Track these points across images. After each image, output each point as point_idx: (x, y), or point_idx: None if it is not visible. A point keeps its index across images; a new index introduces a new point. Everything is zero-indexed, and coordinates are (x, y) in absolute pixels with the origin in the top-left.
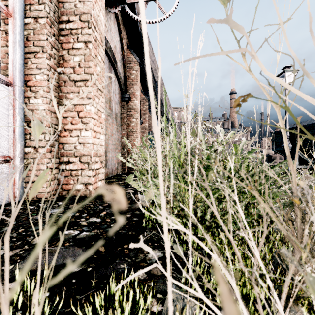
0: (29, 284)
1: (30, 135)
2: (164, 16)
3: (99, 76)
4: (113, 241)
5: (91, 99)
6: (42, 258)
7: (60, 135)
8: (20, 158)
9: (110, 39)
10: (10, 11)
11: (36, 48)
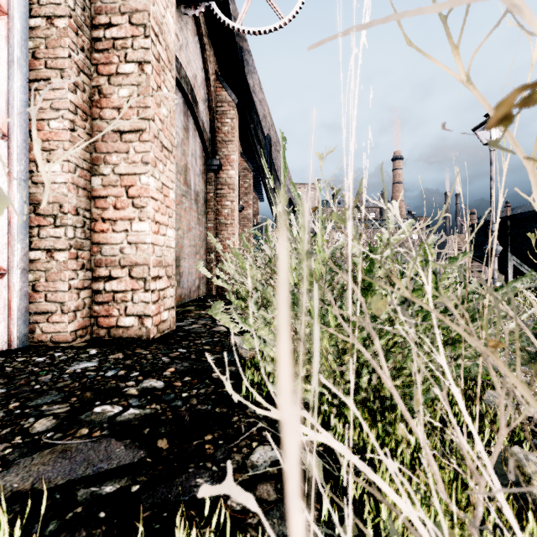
0: (12, 523)
1: (39, 228)
2: (280, 23)
3: (164, 124)
4: (186, 427)
5: (150, 165)
6: (44, 464)
7: (94, 228)
8: (22, 270)
9: (187, 62)
10: (2, 4)
11: (50, 72)
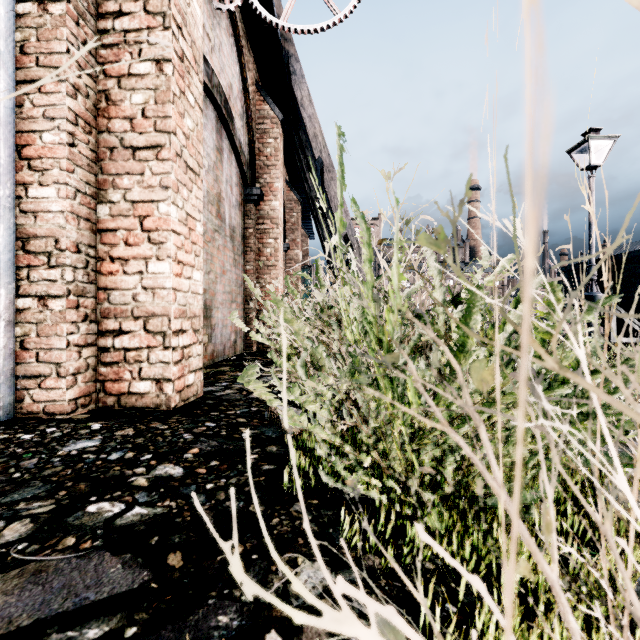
0: None
1: (29, 269)
2: (335, 19)
3: (189, 139)
4: (208, 534)
5: (171, 189)
6: (7, 594)
7: (100, 269)
8: (7, 322)
9: (220, 68)
10: None
11: (43, 71)
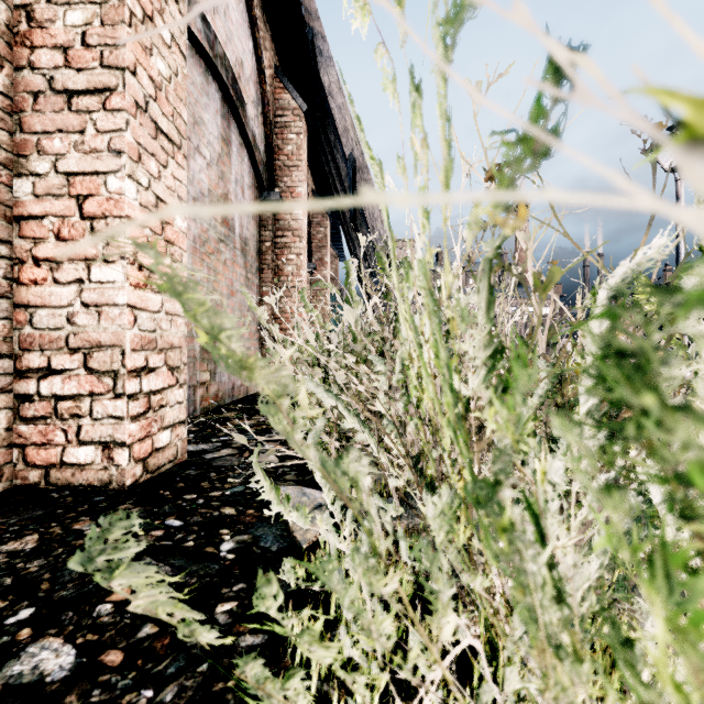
0: None
1: None
2: None
3: (161, 90)
4: None
5: (126, 155)
6: None
7: (18, 277)
8: None
9: (226, 37)
10: None
11: None
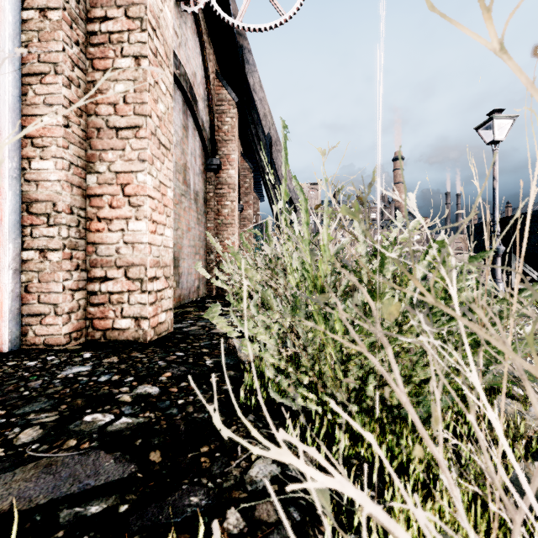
0: None
1: (32, 227)
2: (281, 19)
3: (162, 121)
4: (181, 438)
5: (147, 162)
6: (26, 481)
7: (89, 227)
8: (14, 270)
9: (186, 60)
10: None
11: (44, 66)
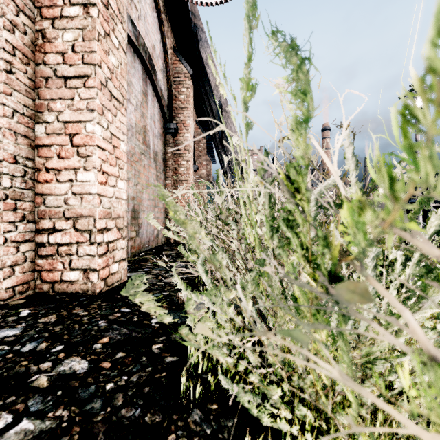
0: None
1: None
2: None
3: (114, 74)
4: None
5: (96, 112)
6: None
7: (37, 178)
8: None
9: (145, 33)
10: None
11: None
